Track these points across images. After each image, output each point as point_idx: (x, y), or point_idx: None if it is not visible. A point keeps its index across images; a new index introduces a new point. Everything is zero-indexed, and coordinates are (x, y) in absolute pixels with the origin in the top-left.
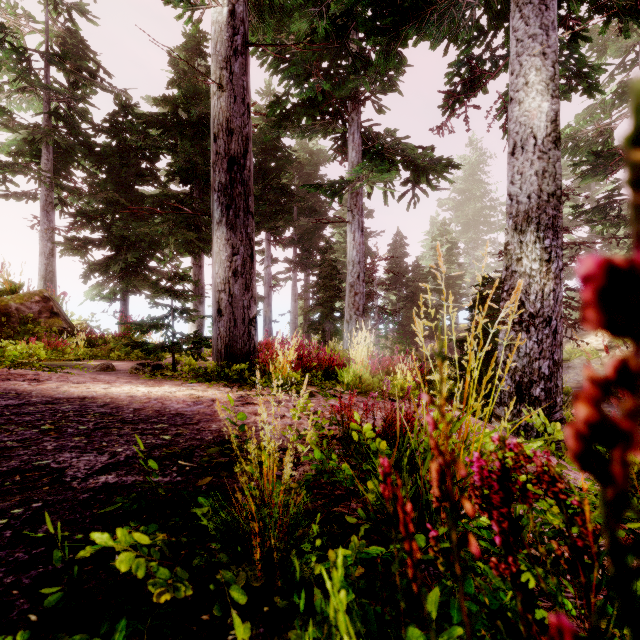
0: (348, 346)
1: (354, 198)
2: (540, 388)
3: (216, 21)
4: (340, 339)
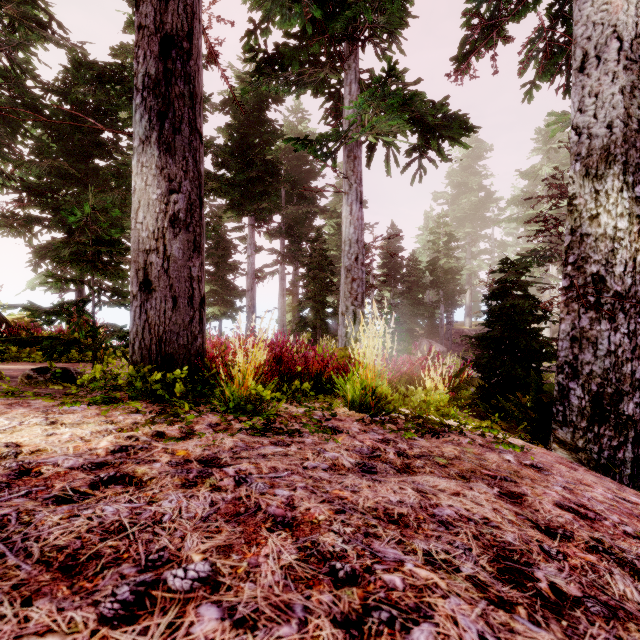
0: (344, 344)
1: (351, 163)
2: (634, 403)
3: None
4: (332, 337)
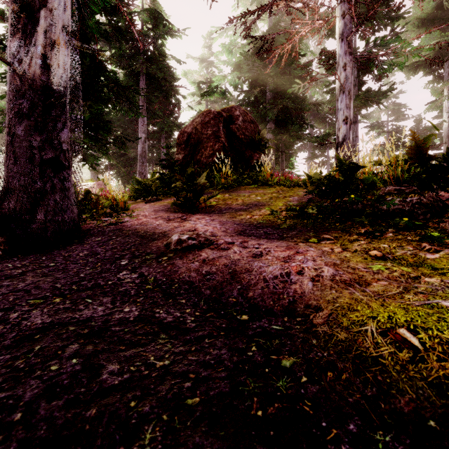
0: None
1: None
2: None
3: (444, 128)
4: None
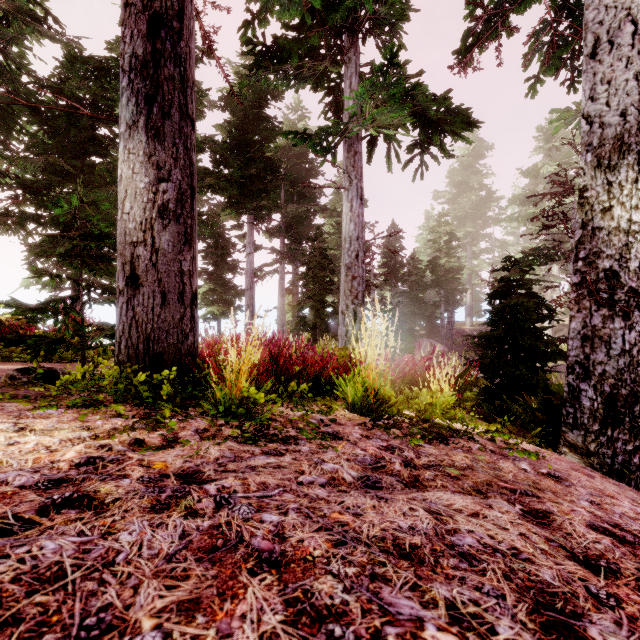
0: (344, 343)
1: (351, 158)
2: None
3: None
4: (332, 337)
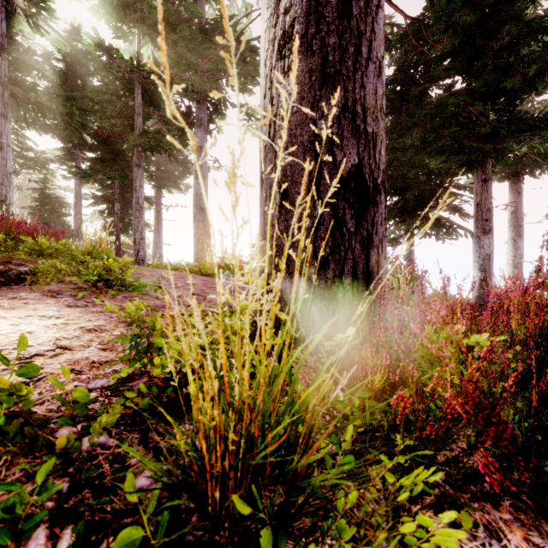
0: None
1: None
2: None
3: None
4: None
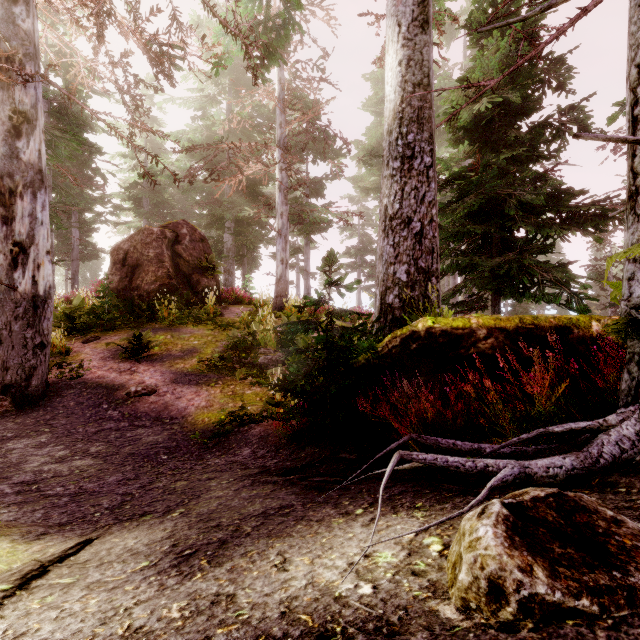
0: None
1: None
2: None
3: None
4: None
